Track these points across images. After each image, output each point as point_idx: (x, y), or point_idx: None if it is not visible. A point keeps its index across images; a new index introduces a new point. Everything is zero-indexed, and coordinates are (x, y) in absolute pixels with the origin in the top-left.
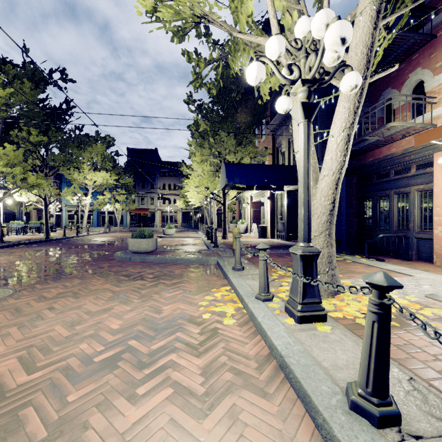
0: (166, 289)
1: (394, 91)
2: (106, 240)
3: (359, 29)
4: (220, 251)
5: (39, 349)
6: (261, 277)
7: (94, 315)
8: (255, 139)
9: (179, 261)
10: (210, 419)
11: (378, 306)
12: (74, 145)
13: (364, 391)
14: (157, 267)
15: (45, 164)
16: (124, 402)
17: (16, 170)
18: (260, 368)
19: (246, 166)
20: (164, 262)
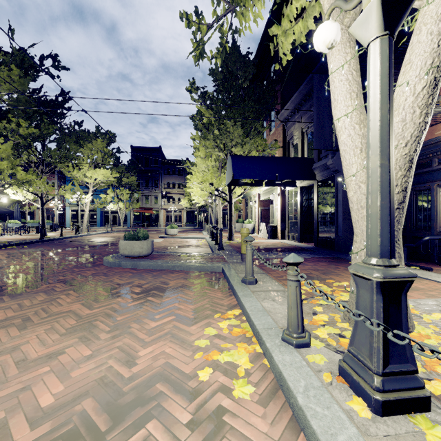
0: (152, 313)
1: None
2: (103, 241)
3: None
4: (226, 254)
5: None
6: (291, 307)
7: (28, 369)
8: (264, 129)
9: (176, 268)
10: None
11: None
12: (71, 140)
13: None
14: (149, 276)
15: (42, 161)
16: None
17: (3, 165)
18: None
19: (255, 158)
20: (159, 268)
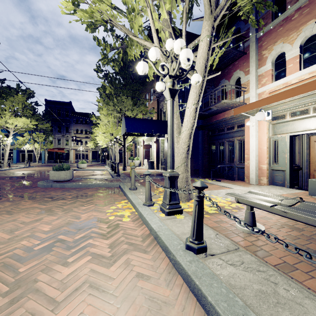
0: (82, 204)
1: (226, 81)
2: (27, 173)
3: (201, 49)
4: (121, 178)
5: None
6: (147, 191)
7: (29, 224)
8: (145, 102)
9: (91, 186)
10: (114, 266)
11: (198, 197)
12: None
13: (192, 239)
14: (74, 191)
15: None
16: (60, 266)
17: None
18: (144, 240)
19: (139, 120)
20: (79, 187)
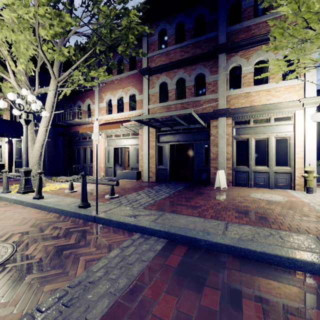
0: None
1: (81, 103)
2: None
3: (49, 95)
4: None
5: None
6: (4, 183)
7: None
8: None
9: None
10: None
11: (39, 177)
12: None
13: (36, 194)
14: None
15: None
16: None
17: None
18: (6, 205)
19: None
20: None
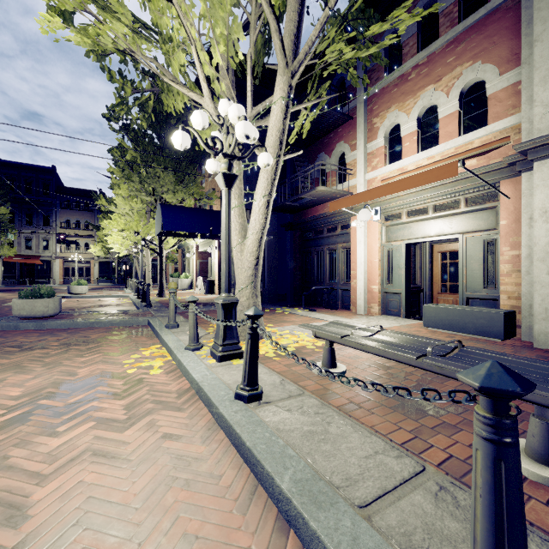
0: (80, 354)
1: (326, 156)
2: None
3: (274, 115)
4: (154, 310)
5: None
6: (191, 328)
7: None
8: (199, 179)
9: (96, 325)
10: (131, 430)
11: (251, 329)
12: None
13: (243, 385)
14: (64, 334)
15: None
16: (45, 438)
17: None
18: (180, 397)
19: (188, 210)
20: (73, 327)
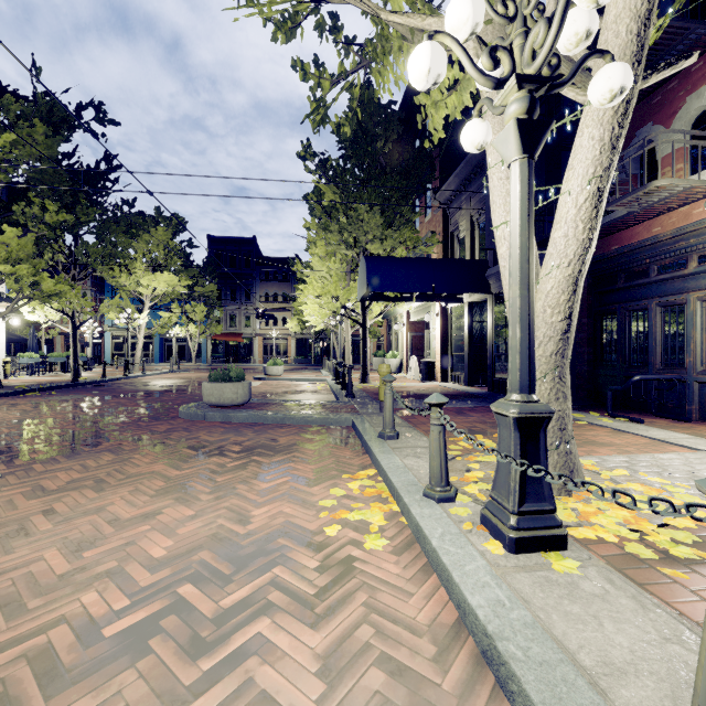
0: (261, 474)
1: (657, 128)
2: (170, 384)
3: None
4: (357, 403)
5: (2, 603)
6: (434, 456)
7: (125, 528)
8: (415, 217)
9: (287, 421)
10: None
11: None
12: (119, 229)
13: None
14: (250, 432)
15: (74, 261)
16: None
17: (21, 270)
18: (443, 658)
19: (400, 260)
20: (261, 422)
